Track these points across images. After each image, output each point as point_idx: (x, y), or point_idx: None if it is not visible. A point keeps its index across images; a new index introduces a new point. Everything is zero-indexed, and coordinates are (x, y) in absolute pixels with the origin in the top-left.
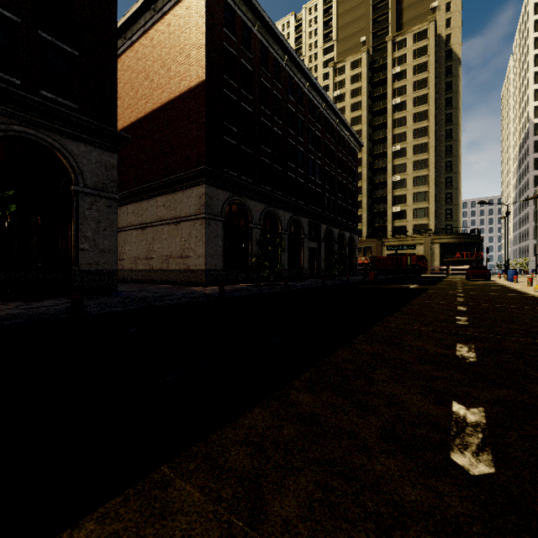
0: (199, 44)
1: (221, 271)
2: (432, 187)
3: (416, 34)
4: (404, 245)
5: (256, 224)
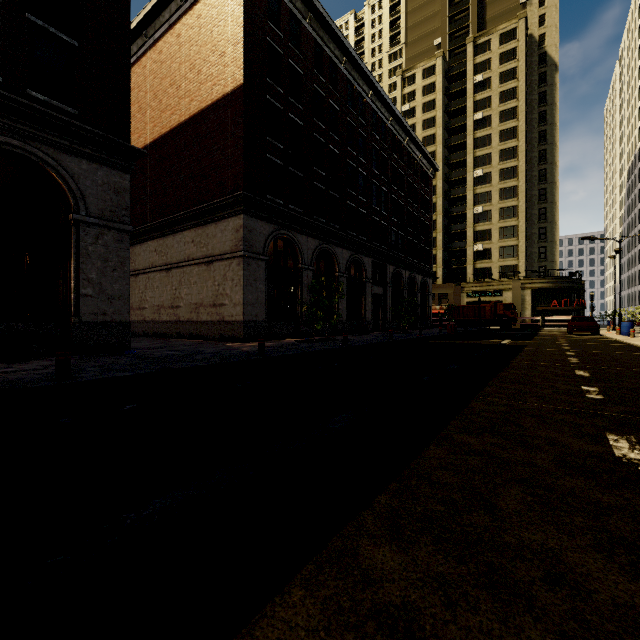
0: (236, 38)
1: (263, 322)
2: (522, 220)
3: (503, 34)
4: (488, 291)
5: (308, 265)
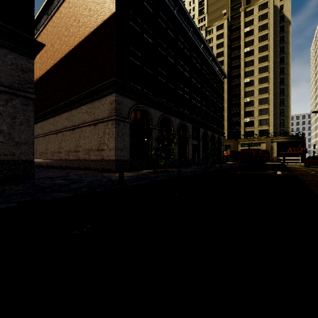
0: None
1: (128, 160)
2: (271, 105)
3: (260, 5)
4: (252, 143)
5: (155, 126)
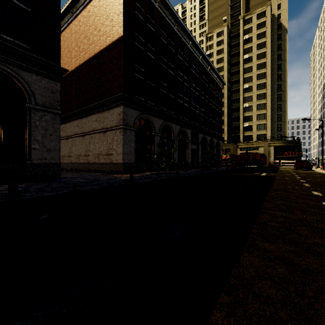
0: (119, 11)
1: (133, 163)
2: (269, 110)
3: (258, 14)
4: (251, 147)
5: (157, 133)
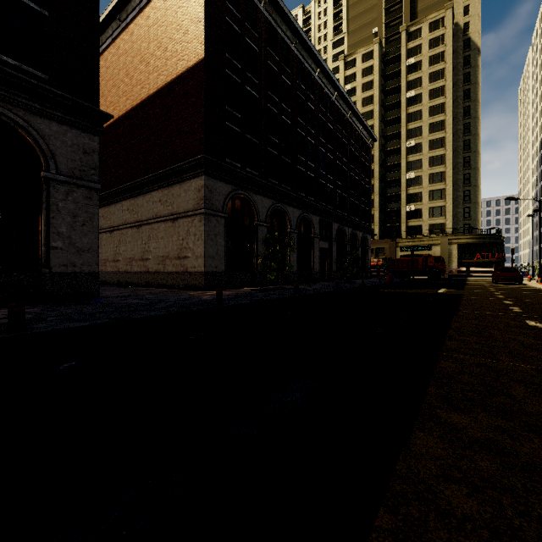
0: (198, 17)
1: (223, 273)
2: (449, 184)
3: (432, 22)
4: (419, 246)
5: (263, 222)
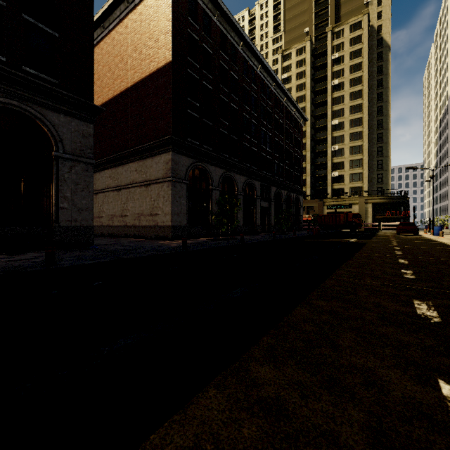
0: (166, 30)
1: (185, 226)
2: (366, 155)
3: (352, 25)
4: (342, 205)
5: (216, 187)
